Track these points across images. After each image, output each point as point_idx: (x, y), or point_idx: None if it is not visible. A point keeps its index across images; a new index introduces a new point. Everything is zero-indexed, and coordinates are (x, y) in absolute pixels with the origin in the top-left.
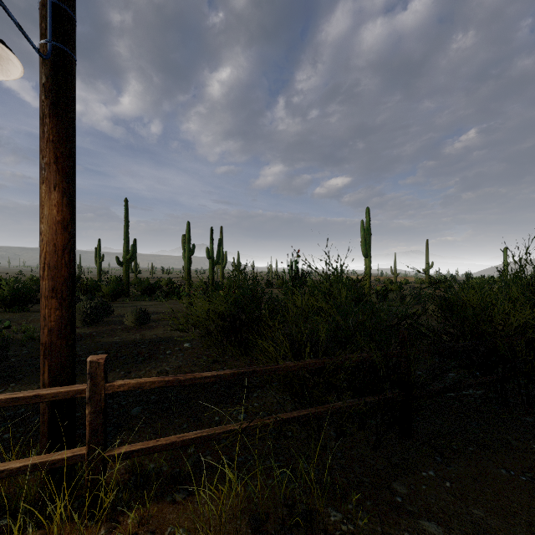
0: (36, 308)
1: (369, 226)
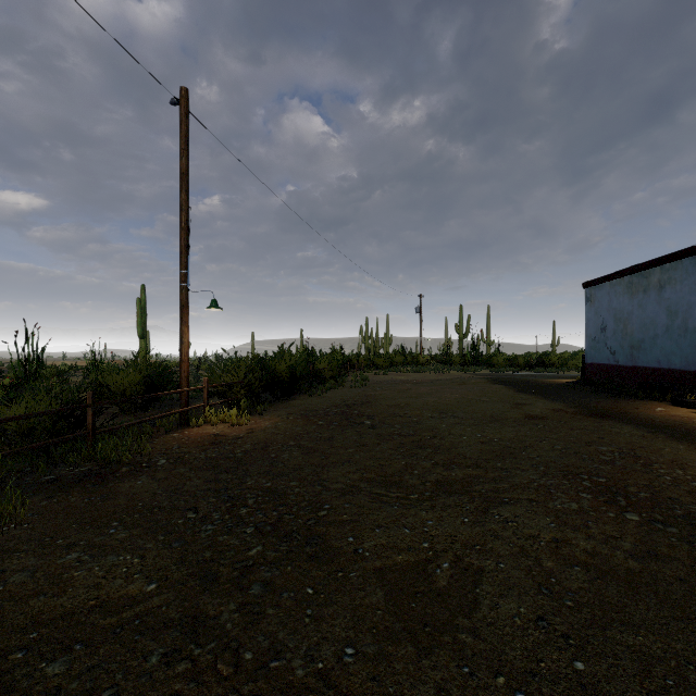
0: None
1: (145, 305)
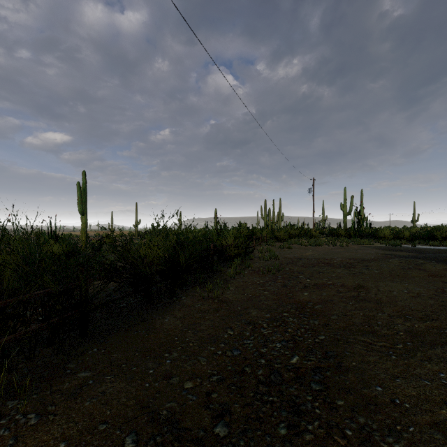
0: None
1: (85, 188)
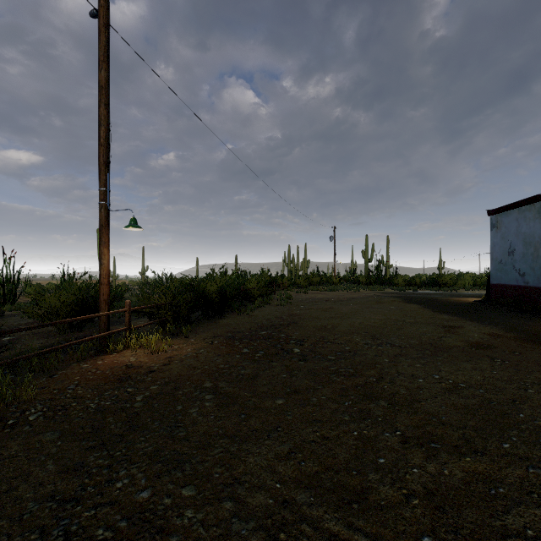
0: None
1: None
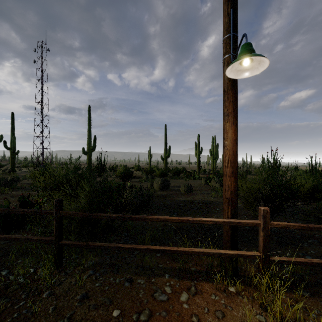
0: (131, 180)
1: None
